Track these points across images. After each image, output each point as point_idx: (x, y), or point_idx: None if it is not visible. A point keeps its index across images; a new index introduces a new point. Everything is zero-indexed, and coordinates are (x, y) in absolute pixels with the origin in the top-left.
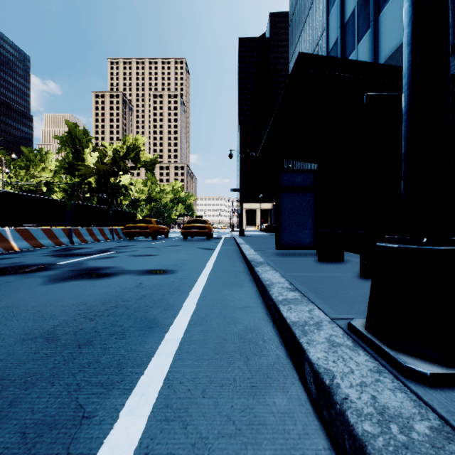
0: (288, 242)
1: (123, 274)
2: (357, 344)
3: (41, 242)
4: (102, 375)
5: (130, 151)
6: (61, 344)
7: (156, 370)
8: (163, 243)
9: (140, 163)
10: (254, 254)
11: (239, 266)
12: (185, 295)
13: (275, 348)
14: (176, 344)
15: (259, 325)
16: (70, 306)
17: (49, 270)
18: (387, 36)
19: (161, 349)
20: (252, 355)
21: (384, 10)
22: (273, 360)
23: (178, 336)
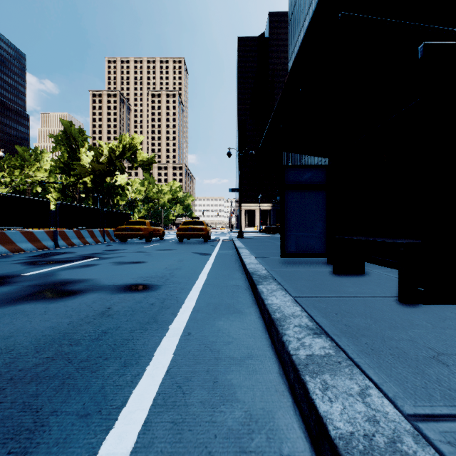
0: (295, 248)
1: (93, 292)
2: None
3: (20, 246)
4: None
5: (126, 150)
6: None
7: None
8: (156, 246)
9: (136, 163)
10: (256, 263)
11: (238, 279)
12: (163, 331)
13: None
14: None
15: (271, 408)
16: None
17: (5, 285)
18: None
19: None
20: None
21: None
22: None
23: (125, 445)
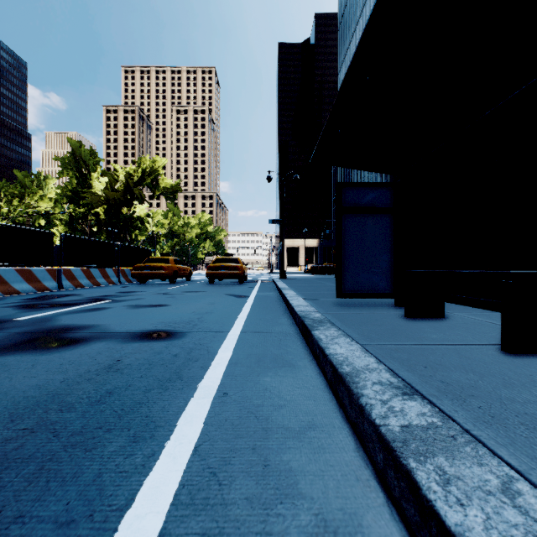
0: (355, 287)
1: (99, 341)
2: None
3: (15, 287)
4: None
5: (146, 175)
6: None
7: None
8: (182, 288)
9: (159, 190)
10: (306, 306)
11: (285, 325)
12: (189, 390)
13: None
14: None
15: (354, 509)
16: None
17: None
18: None
19: None
20: None
21: None
22: None
23: None
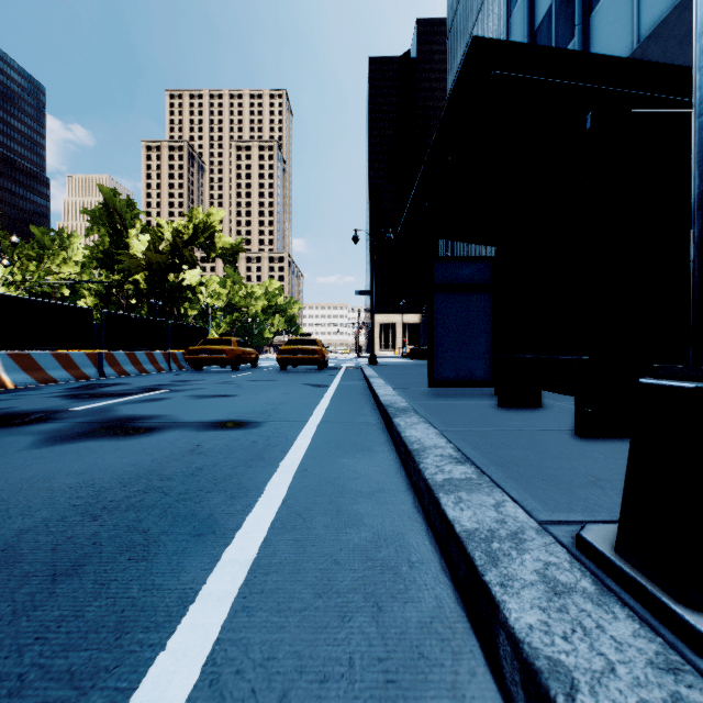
0: (449, 374)
1: (172, 429)
2: (606, 588)
3: (52, 375)
4: (79, 650)
5: (199, 232)
6: (20, 573)
7: (193, 637)
8: (248, 376)
9: (215, 252)
10: (393, 395)
11: (368, 415)
12: (272, 468)
13: (433, 583)
14: (242, 573)
15: (402, 530)
16: (64, 490)
17: (50, 422)
18: (604, 47)
19: (211, 585)
20: (387, 598)
21: (599, 6)
22: (429, 611)
23: (247, 555)
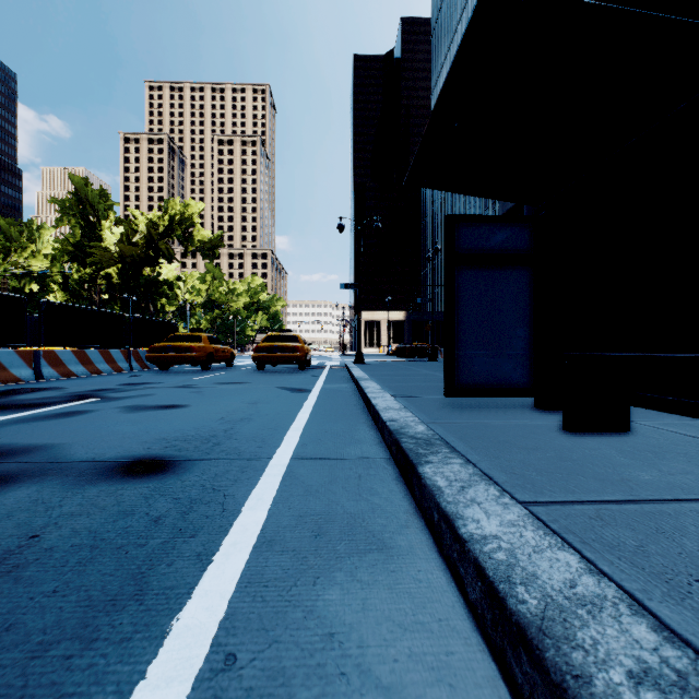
0: (475, 379)
1: (29, 482)
2: None
3: None
4: None
5: (176, 224)
6: None
7: None
8: (217, 377)
9: (193, 245)
10: (398, 409)
11: (366, 443)
12: (144, 647)
13: None
14: None
15: None
16: None
17: None
18: None
19: None
20: None
21: None
22: None
23: None
